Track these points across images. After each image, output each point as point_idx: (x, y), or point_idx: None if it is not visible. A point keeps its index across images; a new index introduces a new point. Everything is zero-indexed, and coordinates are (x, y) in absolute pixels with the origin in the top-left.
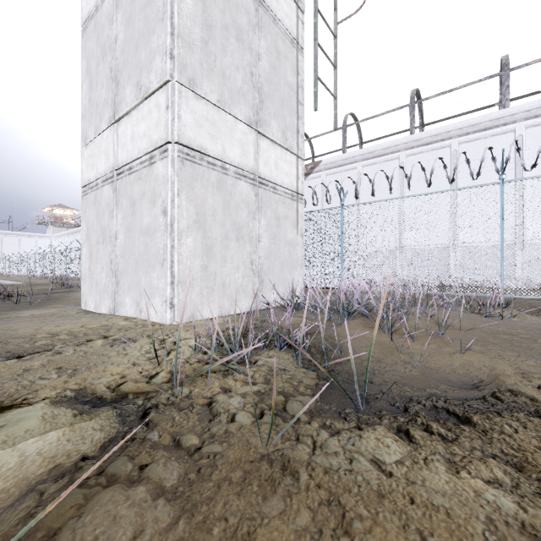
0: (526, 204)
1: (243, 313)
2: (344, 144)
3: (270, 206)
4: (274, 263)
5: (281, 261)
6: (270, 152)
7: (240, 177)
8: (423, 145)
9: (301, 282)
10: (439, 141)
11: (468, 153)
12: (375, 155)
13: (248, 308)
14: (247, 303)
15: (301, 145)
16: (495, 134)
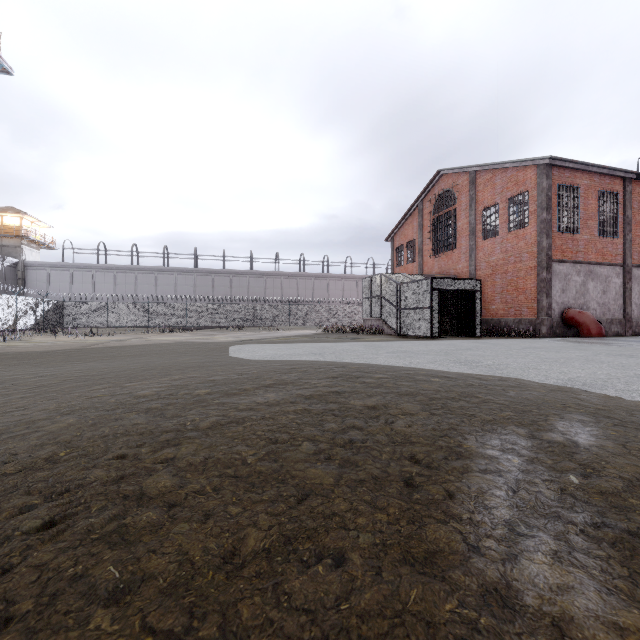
0: None
1: None
2: None
3: None
4: None
5: None
6: None
7: None
8: None
9: None
10: None
11: None
12: None
13: None
14: None
15: None
16: None
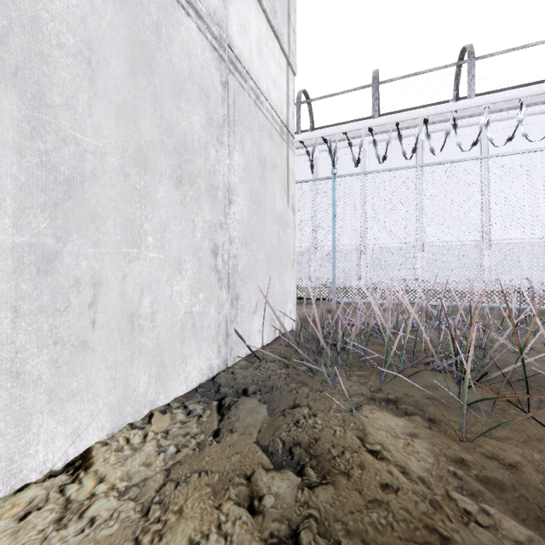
0: (491, 202)
1: (193, 393)
2: (298, 123)
3: (250, 130)
4: (256, 256)
5: (268, 253)
6: (250, 12)
7: (185, 4)
8: (387, 132)
9: (292, 294)
10: (404, 129)
11: (434, 144)
12: (335, 139)
13: (205, 373)
14: (203, 358)
15: (292, 46)
16: (461, 126)
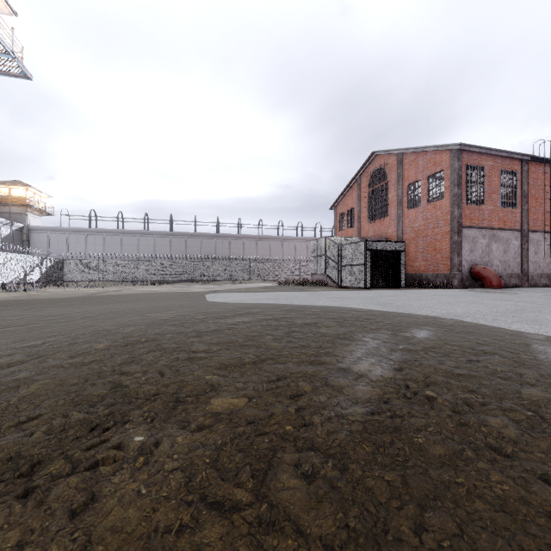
0: None
1: None
2: None
3: None
4: None
5: None
6: None
7: None
8: None
9: None
10: None
11: None
12: None
13: None
14: None
15: None
16: None
